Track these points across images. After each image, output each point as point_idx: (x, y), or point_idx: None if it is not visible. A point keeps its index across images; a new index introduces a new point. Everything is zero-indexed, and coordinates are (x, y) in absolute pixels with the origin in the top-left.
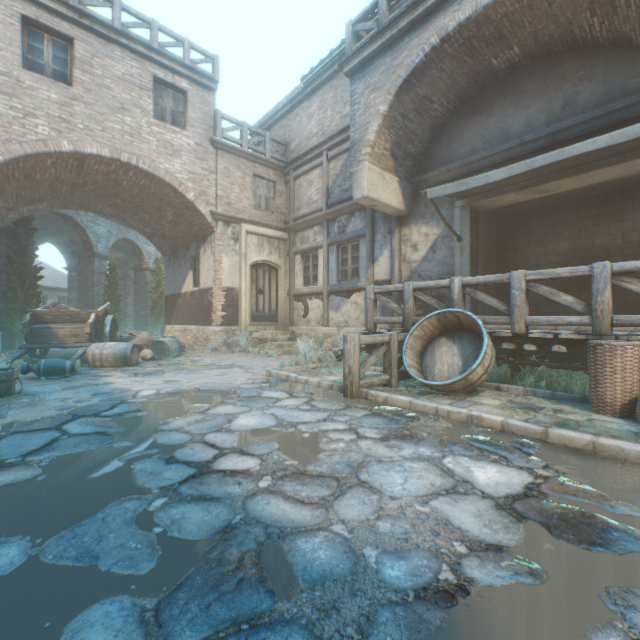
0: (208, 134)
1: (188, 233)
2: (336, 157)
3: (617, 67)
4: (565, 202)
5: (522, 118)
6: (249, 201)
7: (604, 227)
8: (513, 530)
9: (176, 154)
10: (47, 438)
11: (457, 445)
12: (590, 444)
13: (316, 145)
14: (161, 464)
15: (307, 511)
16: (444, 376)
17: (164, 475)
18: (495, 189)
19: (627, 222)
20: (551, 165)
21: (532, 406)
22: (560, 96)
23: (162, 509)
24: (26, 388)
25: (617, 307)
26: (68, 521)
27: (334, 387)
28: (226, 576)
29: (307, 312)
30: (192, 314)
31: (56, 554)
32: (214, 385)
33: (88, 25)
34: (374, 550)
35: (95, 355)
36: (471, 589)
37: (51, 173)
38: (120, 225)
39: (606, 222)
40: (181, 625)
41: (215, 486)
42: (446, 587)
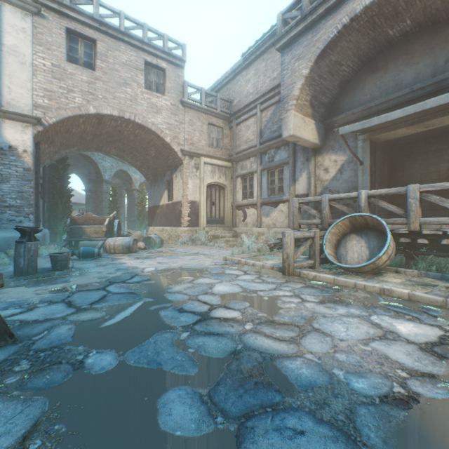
0: (179, 97)
1: (165, 165)
2: (267, 108)
3: None
4: (444, 133)
5: (412, 72)
6: (205, 142)
7: None
8: (438, 365)
9: (158, 112)
10: (100, 294)
11: (377, 308)
12: None
13: (252, 101)
14: (176, 312)
15: (284, 345)
16: (355, 262)
17: (181, 319)
18: (390, 126)
19: None
20: (438, 106)
21: (427, 284)
22: (444, 54)
23: (189, 339)
24: (74, 265)
25: None
26: (134, 342)
27: (274, 268)
28: (245, 380)
29: (245, 217)
30: (167, 219)
31: (135, 360)
32: (191, 265)
33: (105, 30)
34: (340, 371)
35: (110, 245)
36: (419, 399)
37: (81, 128)
38: (118, 161)
39: None
40: (228, 405)
41: (216, 327)
42: (400, 397)
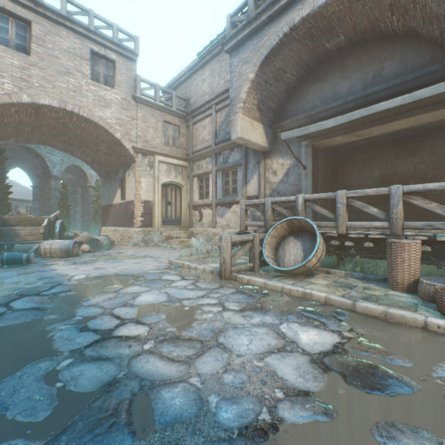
0: (131, 92)
1: (117, 162)
2: (221, 109)
3: (409, 51)
4: (377, 143)
5: (346, 84)
6: (160, 139)
7: (402, 160)
8: (319, 379)
9: (107, 105)
10: None
11: (292, 314)
12: (383, 313)
13: (207, 101)
14: (76, 332)
15: (174, 367)
16: (291, 264)
17: (76, 340)
18: (328, 133)
19: (418, 157)
20: (364, 117)
21: (349, 285)
22: (372, 70)
23: (67, 368)
24: None
25: (411, 215)
26: None
27: (214, 272)
28: (102, 421)
29: (202, 218)
30: (120, 219)
31: None
32: (129, 271)
33: (42, 12)
34: (216, 397)
35: (46, 249)
36: (280, 427)
37: (15, 118)
38: (70, 155)
39: (404, 157)
40: None
41: (111, 349)
42: (262, 426)
